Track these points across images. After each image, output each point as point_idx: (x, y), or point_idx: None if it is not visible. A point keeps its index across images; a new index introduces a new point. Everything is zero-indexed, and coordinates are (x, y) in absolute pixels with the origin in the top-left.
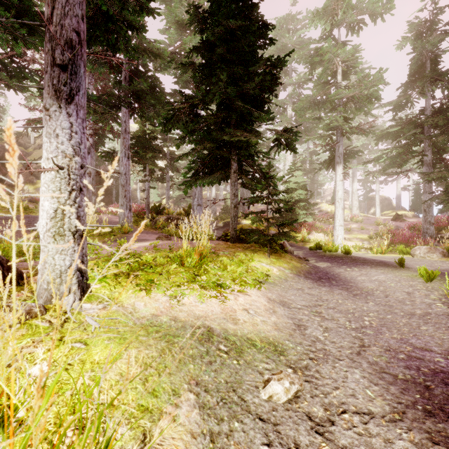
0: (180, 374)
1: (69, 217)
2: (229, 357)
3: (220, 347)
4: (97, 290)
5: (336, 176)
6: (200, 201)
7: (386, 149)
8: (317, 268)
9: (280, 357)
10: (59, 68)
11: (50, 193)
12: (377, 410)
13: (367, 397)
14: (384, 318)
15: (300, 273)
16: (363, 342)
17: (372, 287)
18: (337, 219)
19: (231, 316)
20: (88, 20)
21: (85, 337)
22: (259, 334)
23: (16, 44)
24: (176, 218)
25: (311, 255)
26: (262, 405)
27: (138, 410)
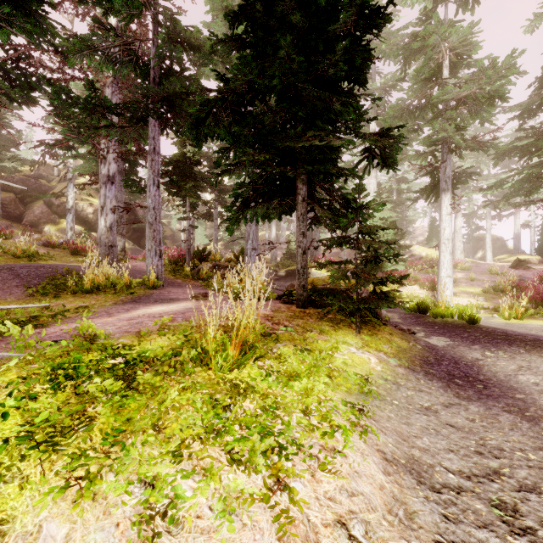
0: None
1: None
2: None
3: None
4: None
5: (441, 208)
6: (255, 244)
7: (512, 170)
8: (434, 349)
9: None
10: None
11: None
12: None
13: None
14: None
15: (414, 365)
16: None
17: None
18: (442, 268)
19: None
20: None
21: None
22: None
23: None
24: (224, 266)
25: (412, 320)
26: None
27: None
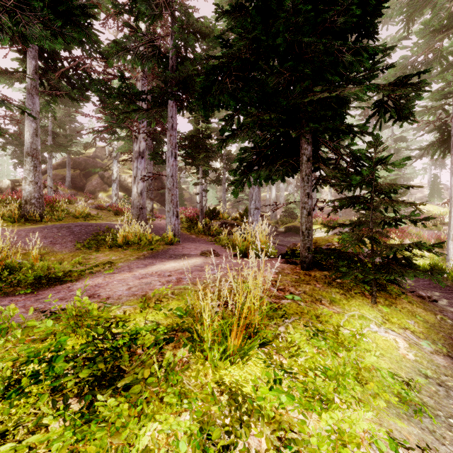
0: None
1: None
2: None
3: None
4: None
5: (452, 163)
6: (257, 204)
7: None
8: None
9: None
10: None
11: None
12: None
13: None
14: None
15: None
16: None
17: None
18: None
19: None
20: None
21: None
22: None
23: (56, 40)
24: (231, 223)
25: (425, 282)
26: None
27: None
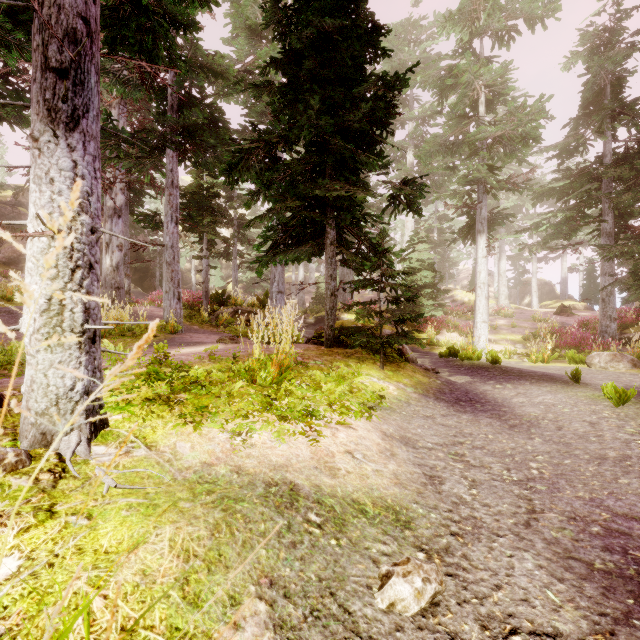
0: (244, 568)
1: (71, 309)
2: (323, 534)
3: (310, 517)
4: (118, 424)
5: (477, 251)
6: (281, 287)
7: (548, 213)
8: (452, 384)
9: (405, 532)
10: (54, 74)
11: (39, 271)
12: (568, 627)
13: (550, 604)
14: (561, 465)
15: (428, 393)
16: (532, 504)
17: (536, 415)
18: (478, 313)
19: (327, 464)
20: (110, 12)
21: (90, 504)
22: (370, 492)
23: (9, 54)
24: (247, 311)
25: (442, 364)
26: (379, 621)
27: (170, 639)
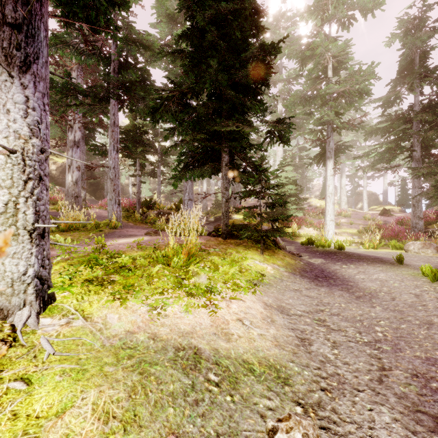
0: (155, 426)
1: (23, 212)
2: (220, 391)
3: (210, 377)
4: (63, 300)
5: (327, 171)
6: (191, 196)
7: (376, 145)
8: (312, 265)
9: (285, 388)
10: (10, 28)
11: None
12: None
13: None
14: (399, 329)
15: (295, 272)
16: (381, 362)
17: (374, 288)
18: (327, 214)
19: (223, 330)
20: None
21: (31, 370)
22: (256, 353)
23: None
24: (167, 213)
25: (303, 250)
26: None
27: None
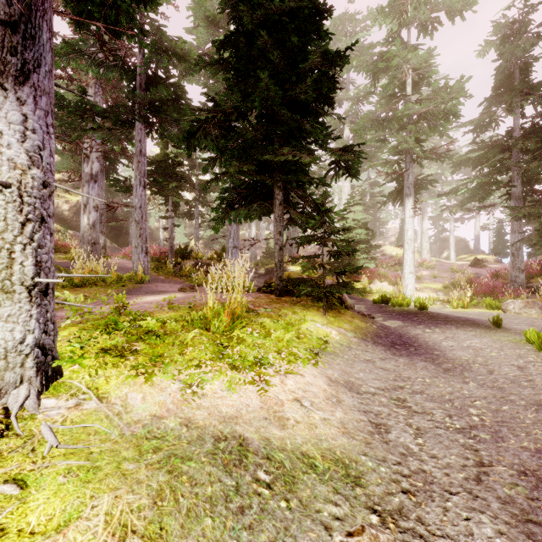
0: None
1: (20, 262)
2: (273, 495)
3: (259, 475)
4: (72, 375)
5: (405, 211)
6: (236, 242)
7: (465, 179)
8: (387, 328)
9: (356, 489)
10: (3, 26)
11: None
12: None
13: None
14: (499, 411)
15: (367, 337)
16: (479, 455)
17: (466, 358)
18: (406, 265)
19: (277, 414)
20: None
21: (27, 467)
22: (319, 444)
23: None
24: (206, 263)
25: (376, 310)
26: None
27: None
